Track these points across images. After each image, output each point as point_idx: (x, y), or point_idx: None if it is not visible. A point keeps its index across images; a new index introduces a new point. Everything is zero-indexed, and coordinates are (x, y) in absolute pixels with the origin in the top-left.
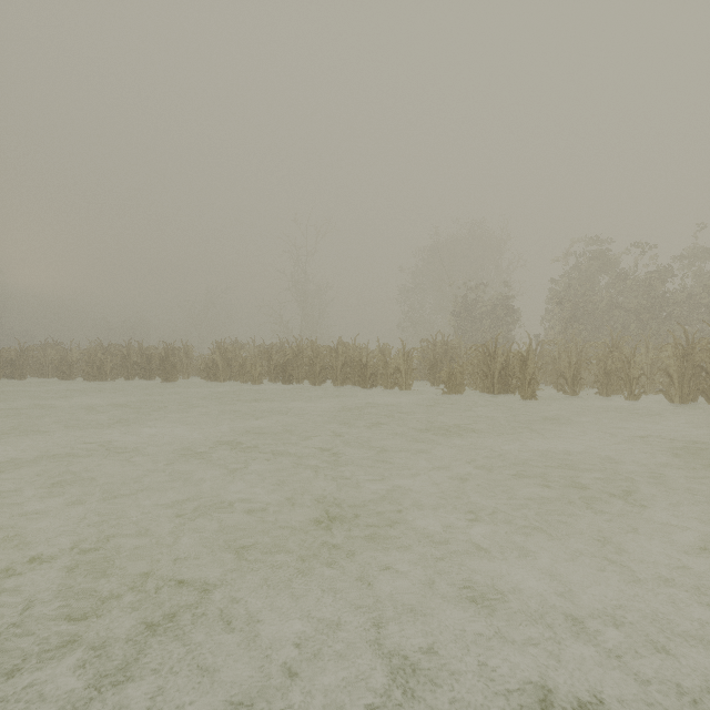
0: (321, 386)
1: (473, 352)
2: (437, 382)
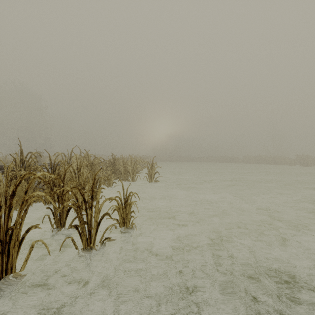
0: (267, 165)
1: (298, 158)
2: (295, 164)
